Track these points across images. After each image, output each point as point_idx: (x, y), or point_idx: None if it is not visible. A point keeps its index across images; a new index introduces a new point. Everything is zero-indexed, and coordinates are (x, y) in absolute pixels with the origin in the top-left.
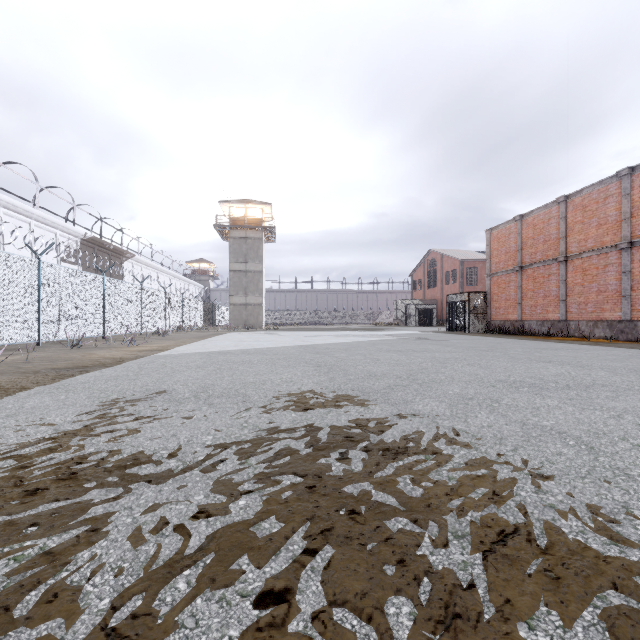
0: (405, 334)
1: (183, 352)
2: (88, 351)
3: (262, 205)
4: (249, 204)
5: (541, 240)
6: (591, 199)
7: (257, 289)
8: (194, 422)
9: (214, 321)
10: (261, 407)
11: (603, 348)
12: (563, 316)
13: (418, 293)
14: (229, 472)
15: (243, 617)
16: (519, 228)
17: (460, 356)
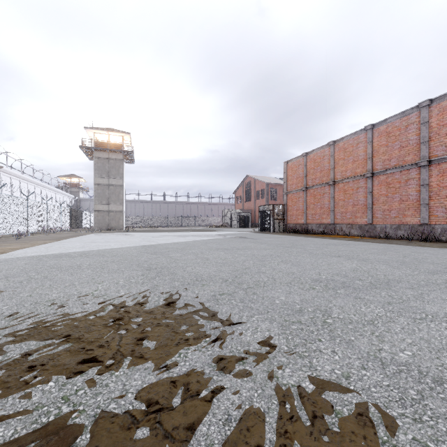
0: (230, 234)
1: (14, 256)
2: None
3: (122, 133)
4: (111, 132)
5: (319, 170)
6: (349, 144)
7: (118, 199)
8: None
9: (81, 224)
10: (8, 365)
11: (362, 243)
12: (332, 221)
13: (239, 205)
14: None
15: None
16: (305, 161)
17: (273, 253)
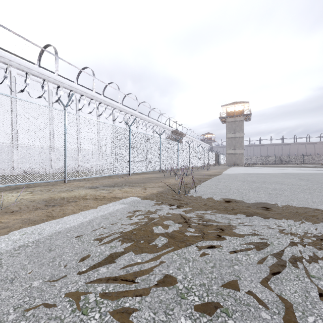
0: None
1: (232, 173)
2: (197, 171)
3: (243, 103)
4: (236, 104)
5: None
6: None
7: (240, 146)
8: (275, 186)
9: (218, 162)
10: (291, 185)
11: None
12: None
13: None
14: (299, 191)
15: (320, 198)
16: None
17: None
